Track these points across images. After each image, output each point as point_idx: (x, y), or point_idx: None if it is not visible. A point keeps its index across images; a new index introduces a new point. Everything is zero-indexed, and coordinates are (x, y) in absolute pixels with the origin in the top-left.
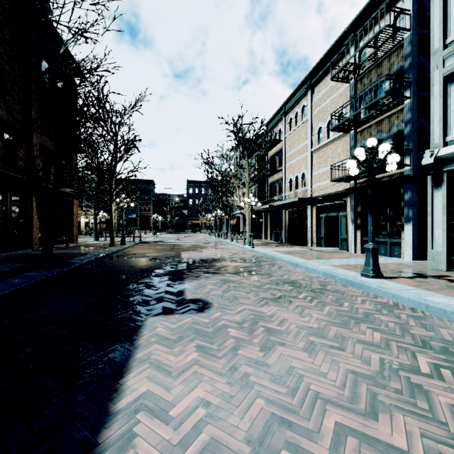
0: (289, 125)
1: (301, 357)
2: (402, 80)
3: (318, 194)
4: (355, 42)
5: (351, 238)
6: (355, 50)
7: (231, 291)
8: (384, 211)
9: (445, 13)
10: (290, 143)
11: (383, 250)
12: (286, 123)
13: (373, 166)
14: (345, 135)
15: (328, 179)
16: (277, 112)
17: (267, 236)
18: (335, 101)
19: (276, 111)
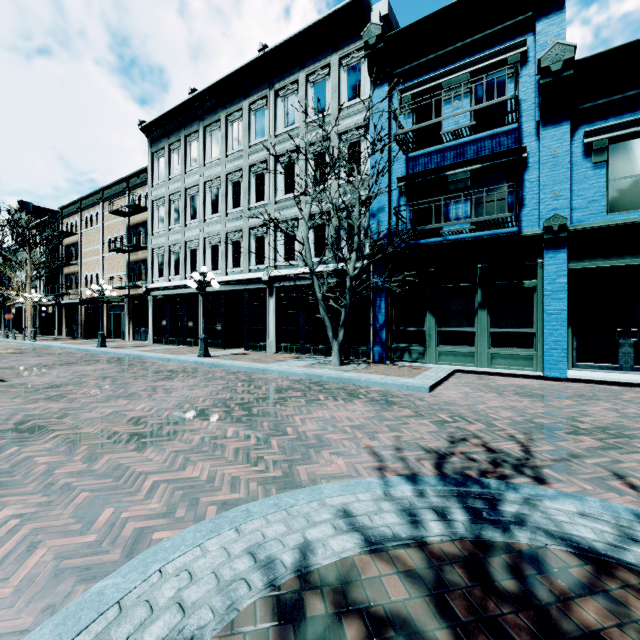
0: (85, 222)
1: (32, 361)
2: (145, 237)
3: (109, 295)
4: (130, 191)
5: (127, 331)
6: (129, 196)
7: (5, 357)
8: (144, 312)
9: (153, 217)
10: (86, 241)
11: (143, 337)
12: (82, 219)
13: (102, 294)
14: (125, 254)
15: (115, 284)
16: (73, 203)
17: (62, 332)
18: (119, 224)
19: (71, 202)
